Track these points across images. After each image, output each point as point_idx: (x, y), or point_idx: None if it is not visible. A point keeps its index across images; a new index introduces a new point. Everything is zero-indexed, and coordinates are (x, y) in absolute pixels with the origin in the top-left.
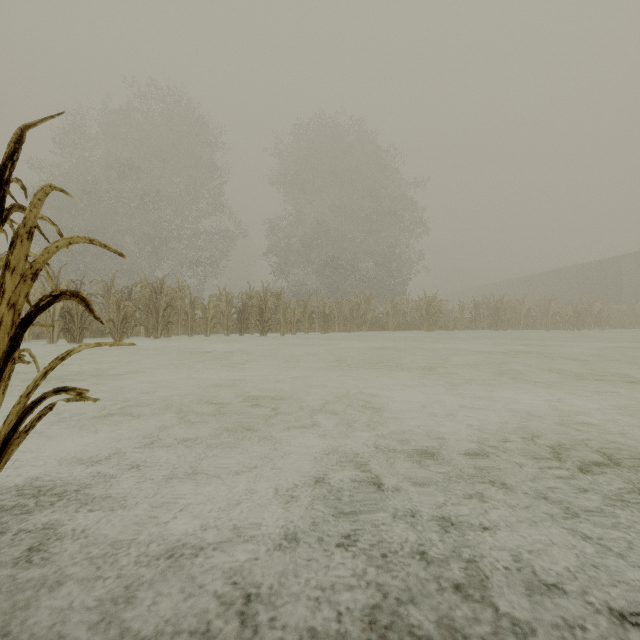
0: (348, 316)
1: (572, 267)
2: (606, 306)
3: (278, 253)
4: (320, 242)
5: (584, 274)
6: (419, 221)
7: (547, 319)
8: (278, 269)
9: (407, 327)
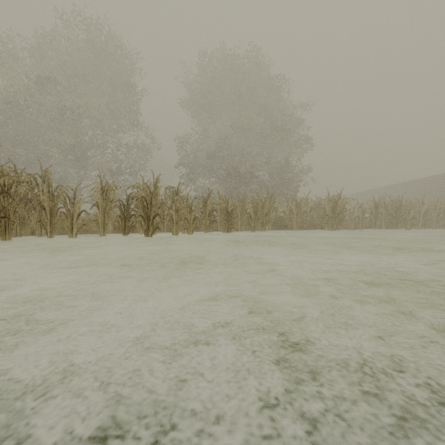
0: (252, 214)
1: (434, 176)
2: None
3: (187, 165)
4: (222, 154)
5: None
6: (306, 137)
7: None
8: (187, 177)
9: (308, 226)
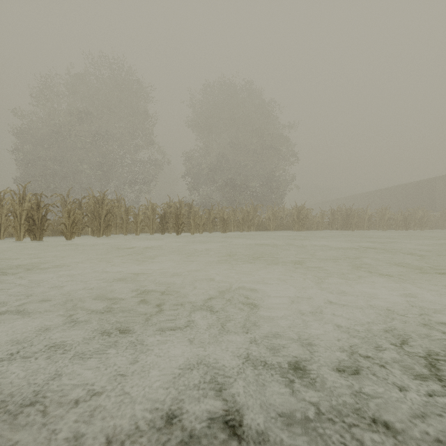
0: (241, 220)
1: (400, 185)
2: (426, 213)
3: (192, 176)
4: (222, 168)
5: (409, 190)
6: (292, 153)
7: (383, 222)
8: (192, 187)
9: (283, 228)
